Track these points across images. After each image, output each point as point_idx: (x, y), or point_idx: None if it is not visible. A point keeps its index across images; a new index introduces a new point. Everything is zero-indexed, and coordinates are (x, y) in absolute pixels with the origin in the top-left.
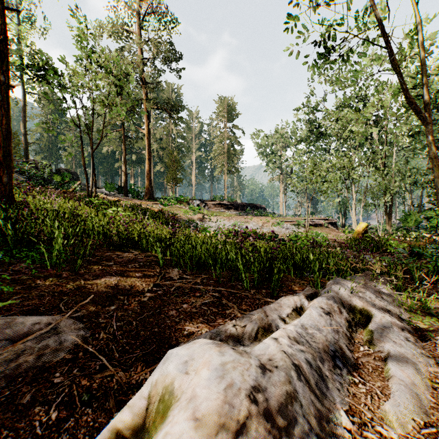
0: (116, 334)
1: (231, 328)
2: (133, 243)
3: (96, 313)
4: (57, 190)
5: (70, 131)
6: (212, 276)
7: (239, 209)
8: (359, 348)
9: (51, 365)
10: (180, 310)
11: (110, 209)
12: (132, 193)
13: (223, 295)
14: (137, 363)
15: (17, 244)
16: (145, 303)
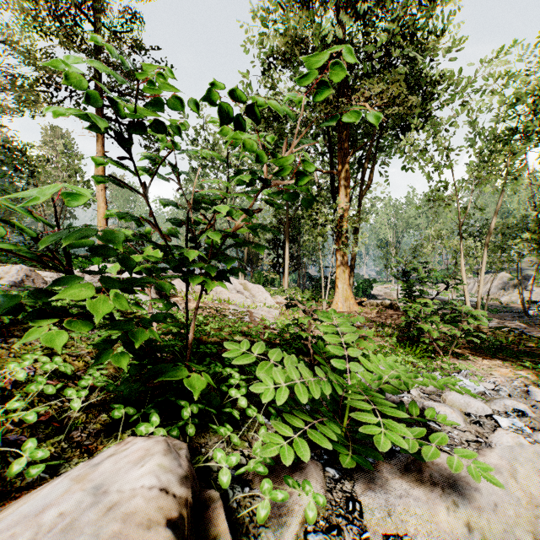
0: None
1: None
2: None
3: None
4: None
5: None
6: None
7: None
8: None
9: None
10: None
11: None
12: None
13: None
14: None
15: None
16: None
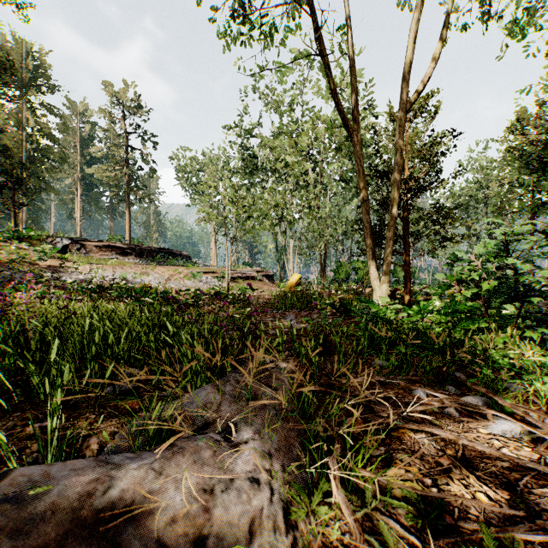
0: None
1: None
2: None
3: None
4: None
5: None
6: None
7: (144, 256)
8: None
9: None
10: None
11: None
12: None
13: None
14: None
15: None
16: None
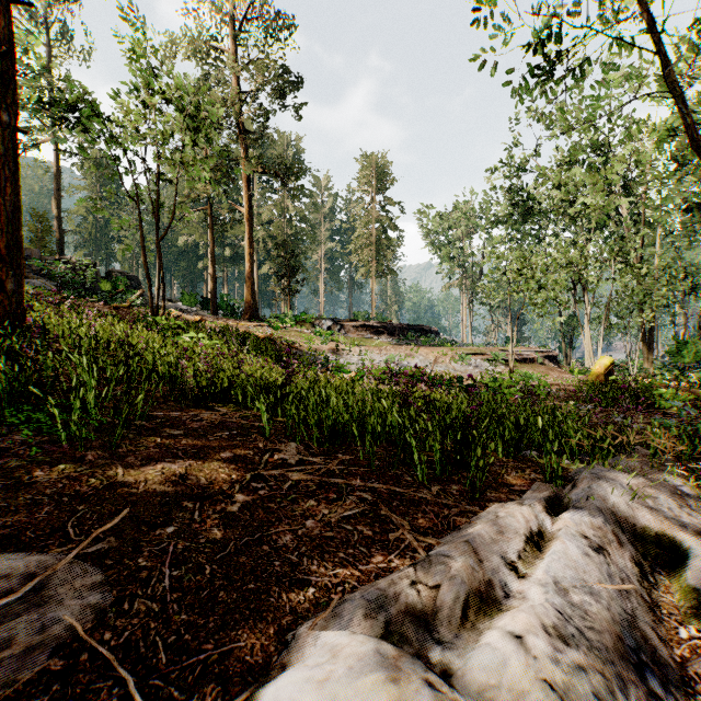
0: (169, 599)
1: (406, 587)
2: (220, 394)
3: (135, 543)
4: (105, 304)
5: (129, 212)
6: (357, 457)
7: (395, 334)
8: (677, 630)
9: (12, 693)
10: (301, 533)
11: (186, 335)
12: (223, 309)
13: (380, 496)
14: (204, 686)
15: (12, 399)
16: (233, 517)
